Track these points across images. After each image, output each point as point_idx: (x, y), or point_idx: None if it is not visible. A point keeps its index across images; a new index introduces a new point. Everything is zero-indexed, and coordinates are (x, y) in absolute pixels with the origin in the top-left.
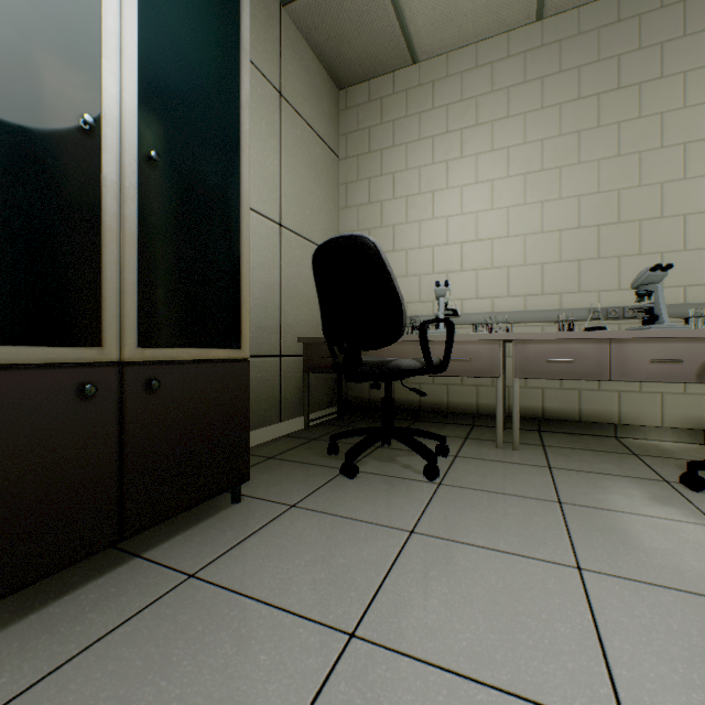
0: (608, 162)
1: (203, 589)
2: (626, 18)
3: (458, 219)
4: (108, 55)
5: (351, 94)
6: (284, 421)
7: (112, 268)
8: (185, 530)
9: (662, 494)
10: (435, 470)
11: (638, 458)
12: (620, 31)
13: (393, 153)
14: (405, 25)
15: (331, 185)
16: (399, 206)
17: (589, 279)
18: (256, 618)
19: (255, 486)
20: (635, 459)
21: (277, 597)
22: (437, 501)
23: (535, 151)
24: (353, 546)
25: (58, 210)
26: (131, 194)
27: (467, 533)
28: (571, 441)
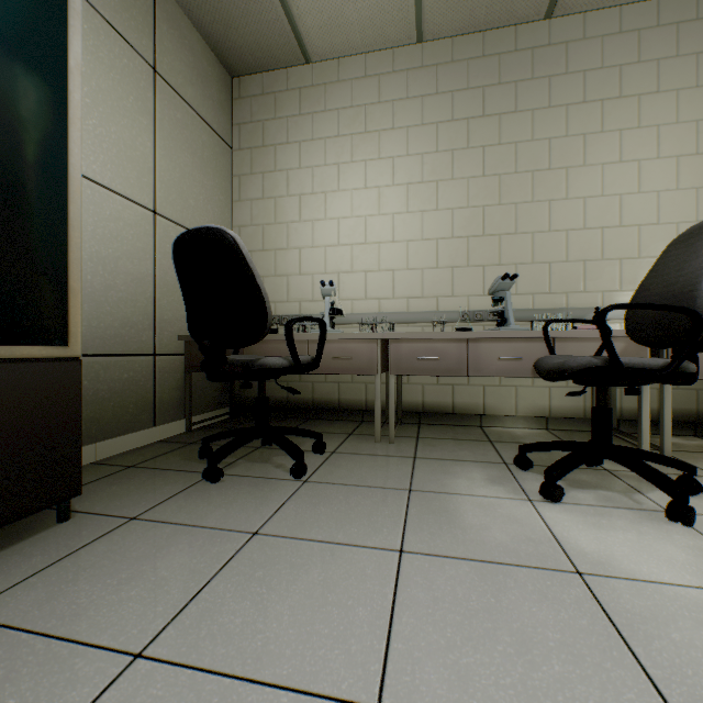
0: (476, 181)
1: None
2: (489, 54)
3: (349, 222)
4: None
5: (245, 83)
6: (160, 425)
7: None
8: None
9: (498, 475)
10: (302, 468)
11: (491, 444)
12: (485, 65)
13: (287, 150)
14: (295, 23)
15: (221, 176)
16: (293, 204)
17: (461, 284)
18: (25, 655)
19: (96, 500)
20: (488, 446)
21: (64, 626)
22: (295, 499)
23: (417, 164)
24: (183, 556)
25: None
26: None
27: (311, 529)
28: (443, 432)
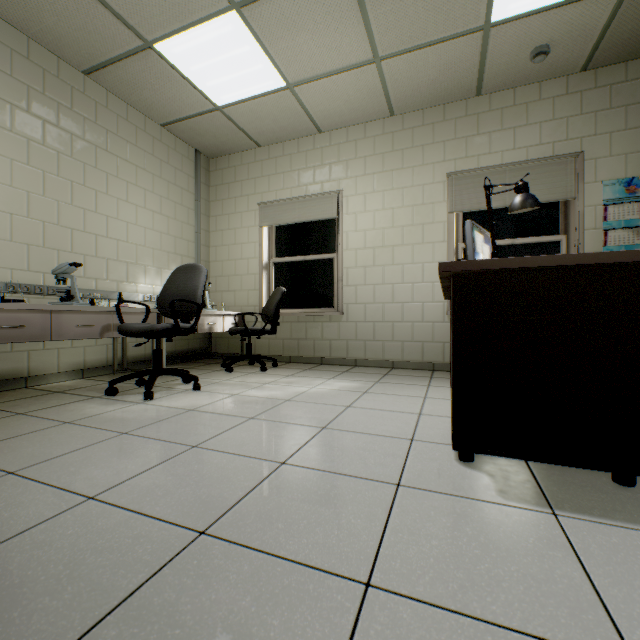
0: (21, 166)
1: None
2: (35, 62)
3: None
4: None
5: None
6: None
7: None
8: None
9: (105, 401)
10: None
11: (65, 393)
12: (31, 68)
13: None
14: None
15: None
16: None
17: (5, 257)
18: (21, 543)
19: None
20: (65, 394)
21: (6, 535)
22: None
23: None
24: None
25: None
26: None
27: (52, 453)
28: None
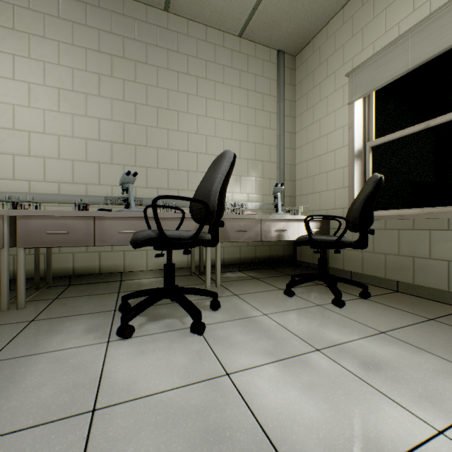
0: (118, 102)
1: None
2: (128, 15)
3: None
4: None
5: None
6: None
7: None
8: None
9: (100, 322)
10: None
11: (118, 295)
12: (125, 22)
13: None
14: None
15: None
16: None
17: (107, 176)
18: None
19: None
20: (114, 296)
21: None
22: None
23: (68, 74)
24: None
25: None
26: None
27: None
28: (86, 289)
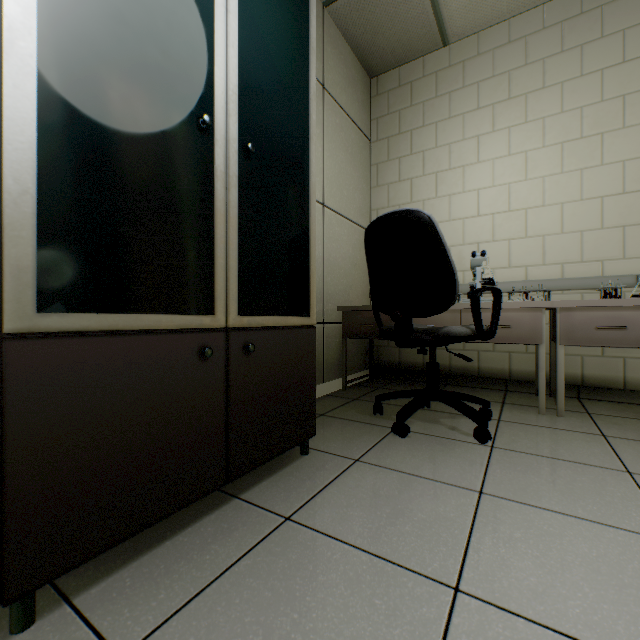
0: None
1: (301, 532)
2: None
3: (490, 191)
4: (218, 63)
5: (382, 81)
6: (326, 382)
7: (221, 246)
8: (268, 476)
9: None
10: (486, 433)
11: None
12: None
13: (423, 133)
14: (439, 11)
15: (363, 166)
16: (429, 182)
17: (636, 245)
18: (358, 563)
19: (316, 440)
20: None
21: (371, 545)
22: (496, 464)
23: (574, 119)
24: (427, 502)
25: (185, 199)
26: (233, 182)
27: (539, 498)
28: (617, 409)
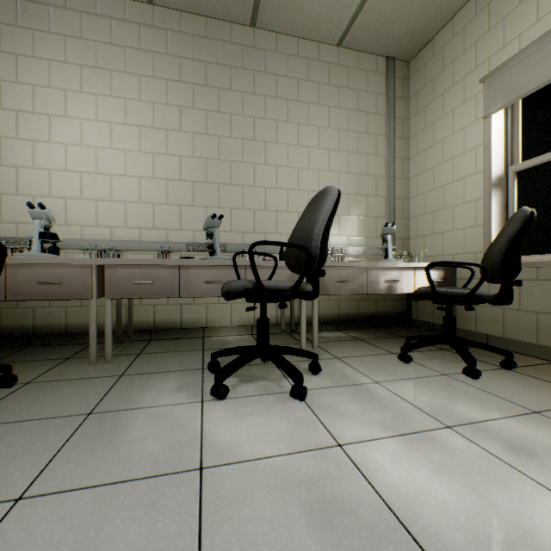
0: (200, 136)
1: None
2: (211, 37)
3: (79, 149)
4: None
5: None
6: None
7: None
8: None
9: (190, 381)
10: None
11: (202, 353)
12: (208, 45)
13: (0, 59)
14: None
15: None
16: (8, 118)
17: (188, 220)
18: None
19: None
20: (199, 354)
21: None
22: None
23: (149, 110)
24: None
25: None
26: None
27: None
28: (168, 345)
